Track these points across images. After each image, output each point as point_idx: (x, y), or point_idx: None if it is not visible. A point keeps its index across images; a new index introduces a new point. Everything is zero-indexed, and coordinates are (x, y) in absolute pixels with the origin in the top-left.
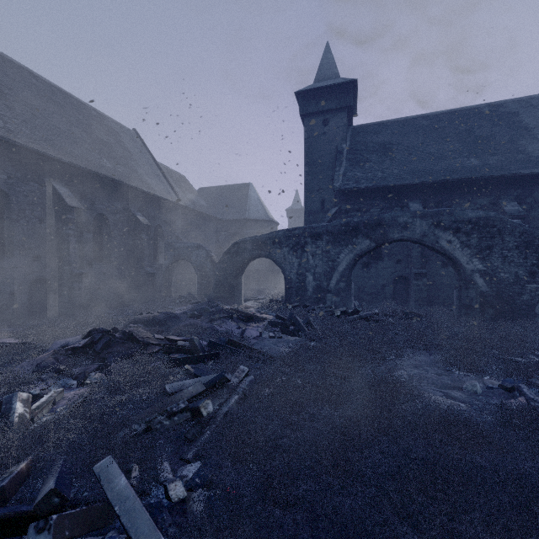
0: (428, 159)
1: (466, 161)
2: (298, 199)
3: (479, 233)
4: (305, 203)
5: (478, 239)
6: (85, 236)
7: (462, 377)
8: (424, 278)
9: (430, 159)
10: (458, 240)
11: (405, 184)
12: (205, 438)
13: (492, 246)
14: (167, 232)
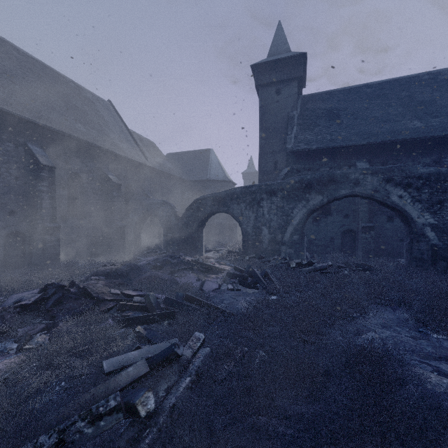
0: (373, 122)
1: (410, 123)
2: (252, 163)
3: (430, 188)
4: (259, 164)
5: (430, 194)
6: (60, 193)
7: (443, 342)
8: (372, 231)
9: (375, 122)
10: (409, 195)
11: (353, 145)
12: None
13: (443, 200)
14: (137, 191)
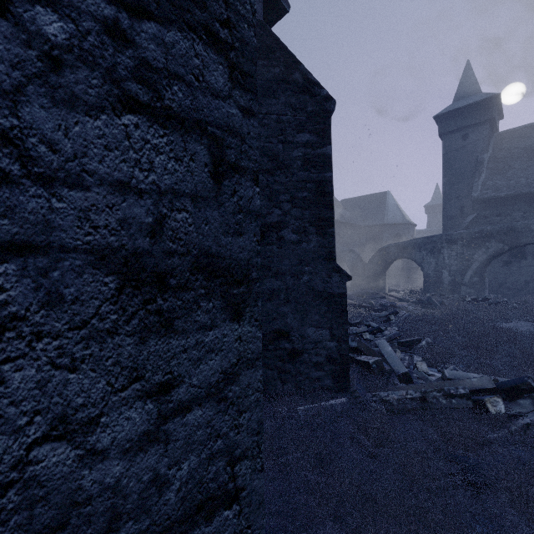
0: None
1: None
2: (438, 193)
3: None
4: (443, 210)
5: None
6: None
7: None
8: None
9: None
10: None
11: None
12: (392, 326)
13: None
14: None
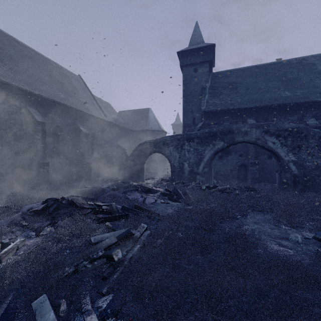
0: (259, 92)
1: (283, 93)
2: (178, 118)
3: (293, 137)
4: (183, 120)
5: (292, 141)
6: (48, 139)
7: (287, 231)
8: (257, 165)
9: (260, 92)
10: (279, 142)
11: (245, 108)
12: (115, 277)
13: (301, 145)
14: (99, 138)
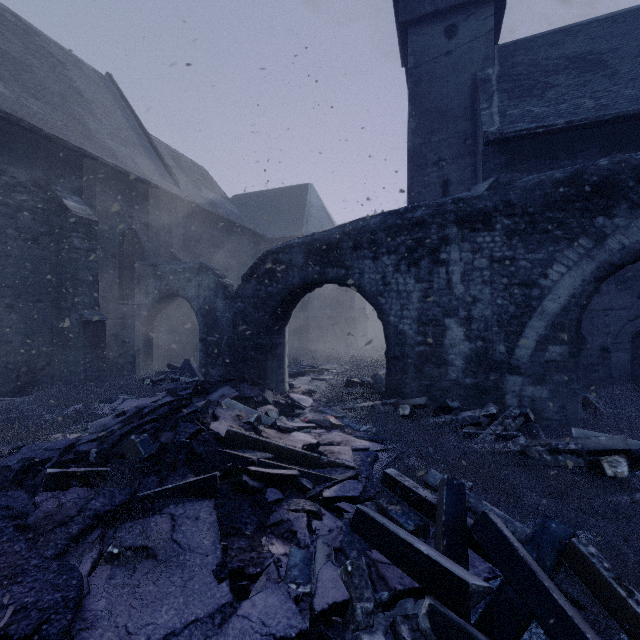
0: None
1: None
2: None
3: None
4: (409, 189)
5: None
6: None
7: None
8: None
9: None
10: None
11: None
12: None
13: None
14: (151, 246)
